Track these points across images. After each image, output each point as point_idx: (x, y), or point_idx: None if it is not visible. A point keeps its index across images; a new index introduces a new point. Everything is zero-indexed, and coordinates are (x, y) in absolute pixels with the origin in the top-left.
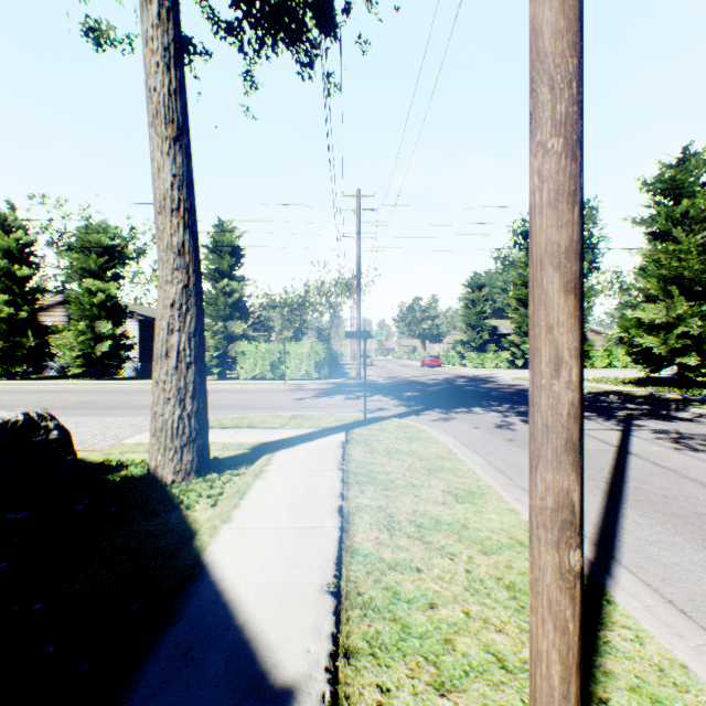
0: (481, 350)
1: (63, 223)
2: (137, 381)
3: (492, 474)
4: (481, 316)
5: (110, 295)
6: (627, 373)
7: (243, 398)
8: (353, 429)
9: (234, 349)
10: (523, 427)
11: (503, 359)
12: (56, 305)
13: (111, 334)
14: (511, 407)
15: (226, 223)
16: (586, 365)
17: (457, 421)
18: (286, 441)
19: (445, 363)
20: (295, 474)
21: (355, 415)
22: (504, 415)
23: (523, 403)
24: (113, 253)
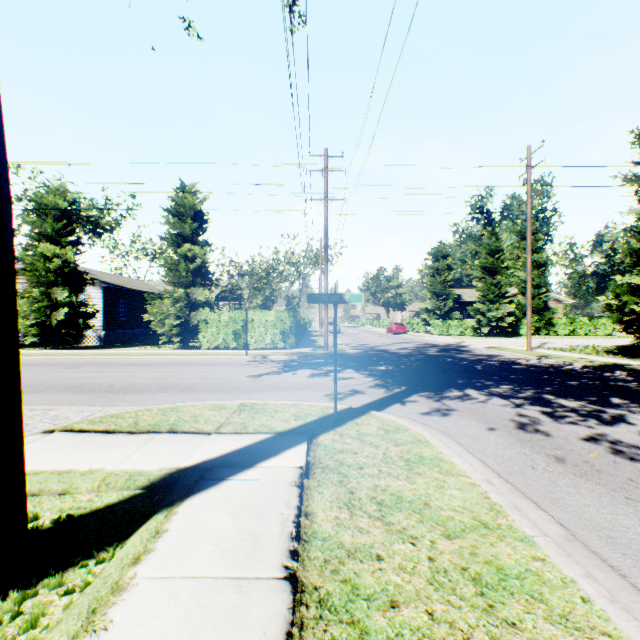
0: (446, 317)
1: (38, 194)
2: (93, 350)
3: (606, 585)
4: (445, 284)
5: (68, 260)
6: (596, 341)
7: (192, 375)
8: (318, 436)
9: (196, 317)
10: (557, 428)
11: (468, 326)
12: (19, 272)
13: (70, 302)
14: (513, 389)
15: (189, 186)
16: (549, 333)
17: (459, 416)
18: (209, 469)
19: (409, 330)
20: (182, 608)
21: (322, 405)
22: (514, 403)
23: (522, 382)
24: (71, 217)
